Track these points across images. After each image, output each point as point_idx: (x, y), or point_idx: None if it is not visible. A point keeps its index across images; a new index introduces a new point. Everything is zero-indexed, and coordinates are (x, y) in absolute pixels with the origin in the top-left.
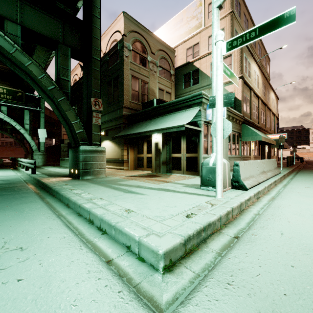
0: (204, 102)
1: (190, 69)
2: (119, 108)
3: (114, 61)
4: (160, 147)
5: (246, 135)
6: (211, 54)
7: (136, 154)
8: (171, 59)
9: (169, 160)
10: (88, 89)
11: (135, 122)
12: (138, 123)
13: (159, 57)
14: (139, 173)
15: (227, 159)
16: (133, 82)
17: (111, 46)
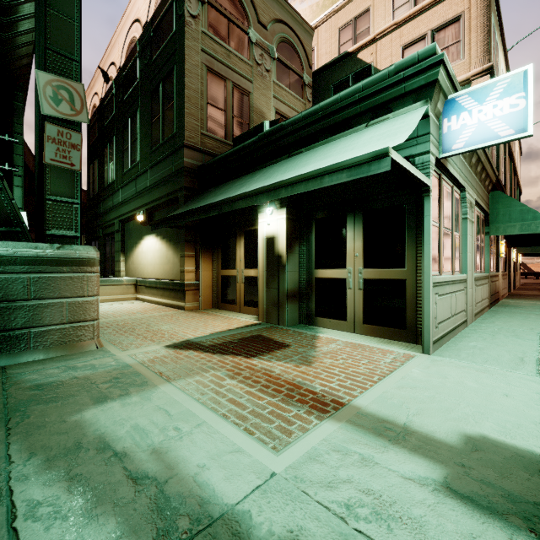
0: (441, 86)
1: (349, 70)
2: (174, 150)
3: (164, 36)
4: (280, 249)
5: (505, 220)
6: (402, 26)
7: (218, 268)
8: (305, 49)
9: (307, 288)
10: (39, 51)
11: (213, 185)
12: (220, 186)
13: (277, 38)
14: (220, 325)
15: (473, 284)
16: (212, 87)
17: (158, 1)
